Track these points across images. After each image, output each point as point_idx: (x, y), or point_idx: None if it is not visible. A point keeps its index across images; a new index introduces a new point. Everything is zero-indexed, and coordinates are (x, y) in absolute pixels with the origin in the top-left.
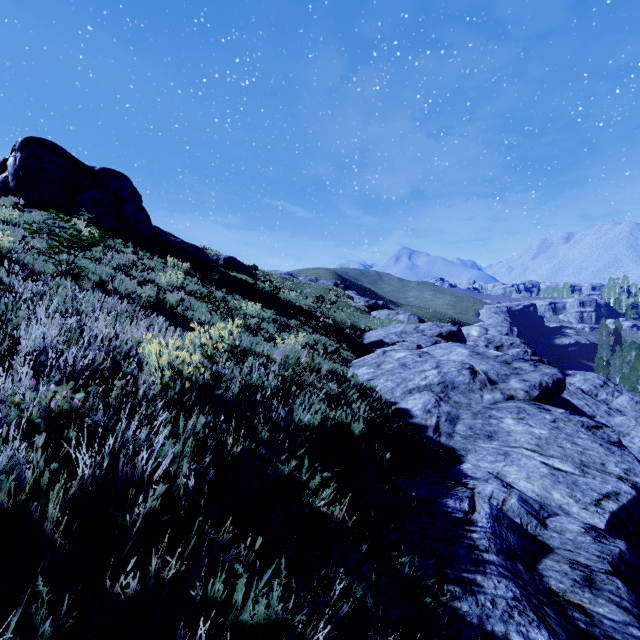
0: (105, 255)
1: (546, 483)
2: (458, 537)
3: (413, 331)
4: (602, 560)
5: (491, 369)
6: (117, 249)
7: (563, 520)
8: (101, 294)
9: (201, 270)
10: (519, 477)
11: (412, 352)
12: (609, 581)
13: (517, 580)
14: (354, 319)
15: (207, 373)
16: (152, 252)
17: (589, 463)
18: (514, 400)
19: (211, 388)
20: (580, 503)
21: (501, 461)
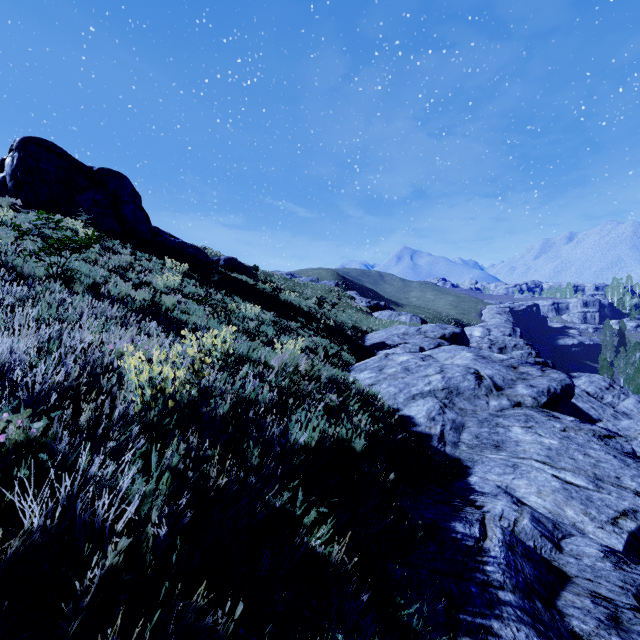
0: (101, 256)
1: (558, 498)
2: (469, 571)
3: (415, 333)
4: (626, 592)
5: (497, 374)
6: (114, 250)
7: (579, 542)
8: (91, 298)
9: (200, 271)
10: (529, 491)
11: (415, 355)
12: (637, 620)
13: (538, 625)
14: (356, 320)
15: (194, 389)
16: (150, 253)
17: (603, 477)
18: (521, 407)
19: (198, 406)
20: (595, 521)
21: (510, 473)
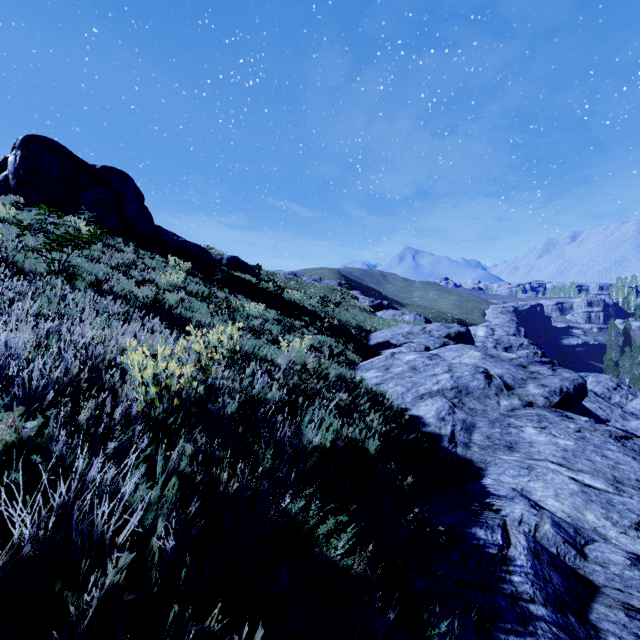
0: (104, 254)
1: (577, 502)
2: (496, 581)
3: (420, 332)
4: None
5: (507, 373)
6: (117, 248)
7: (603, 548)
8: (93, 294)
9: (203, 270)
10: (546, 494)
11: (422, 354)
12: None
13: None
14: (359, 319)
15: (200, 386)
16: (153, 251)
17: (623, 479)
18: (533, 407)
19: (205, 404)
20: (618, 526)
21: (525, 476)
